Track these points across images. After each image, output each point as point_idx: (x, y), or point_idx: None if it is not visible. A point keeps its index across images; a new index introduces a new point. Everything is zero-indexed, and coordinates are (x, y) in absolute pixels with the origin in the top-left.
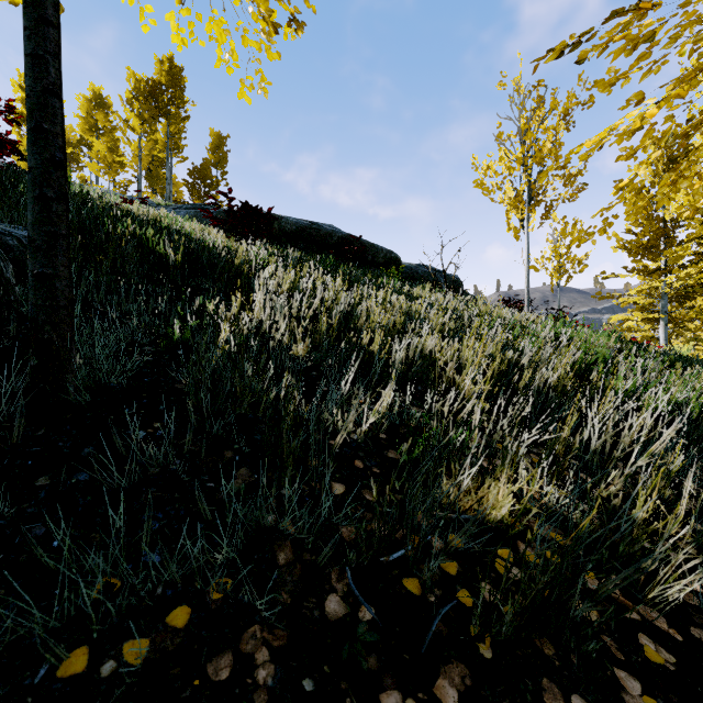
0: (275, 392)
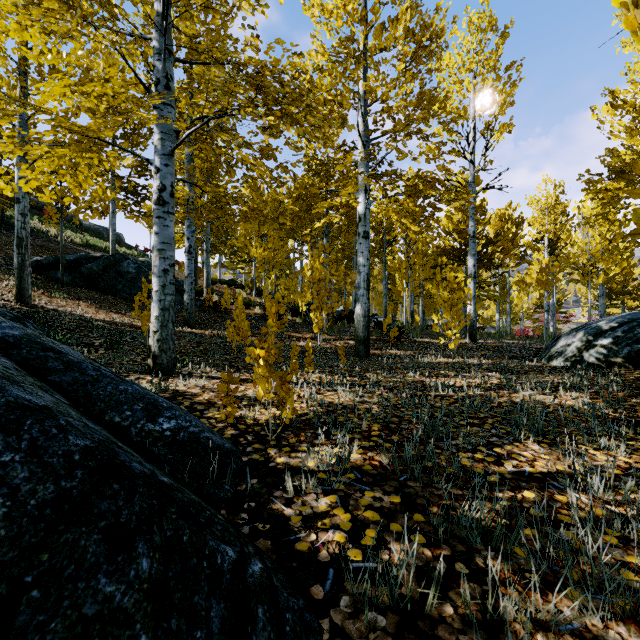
0: None
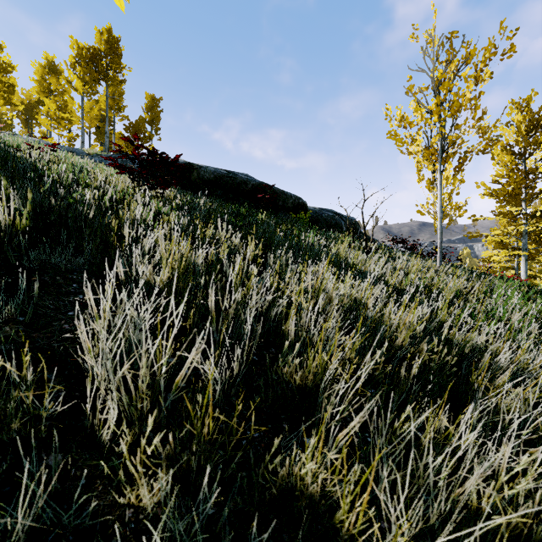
0: None
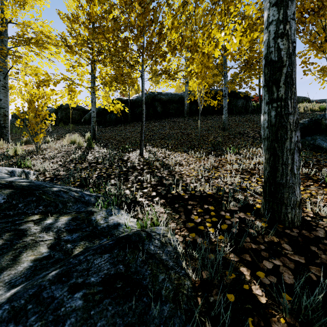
0: None
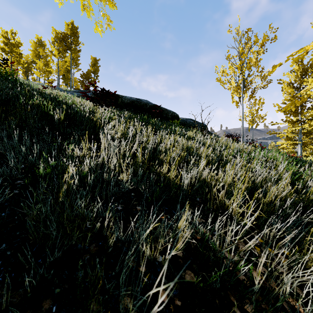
0: (99, 224)
